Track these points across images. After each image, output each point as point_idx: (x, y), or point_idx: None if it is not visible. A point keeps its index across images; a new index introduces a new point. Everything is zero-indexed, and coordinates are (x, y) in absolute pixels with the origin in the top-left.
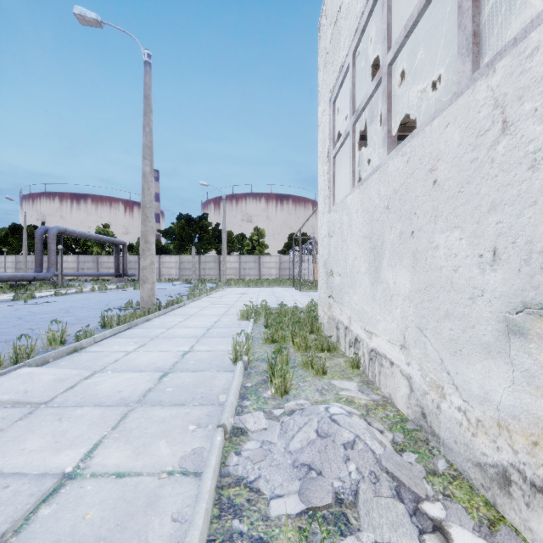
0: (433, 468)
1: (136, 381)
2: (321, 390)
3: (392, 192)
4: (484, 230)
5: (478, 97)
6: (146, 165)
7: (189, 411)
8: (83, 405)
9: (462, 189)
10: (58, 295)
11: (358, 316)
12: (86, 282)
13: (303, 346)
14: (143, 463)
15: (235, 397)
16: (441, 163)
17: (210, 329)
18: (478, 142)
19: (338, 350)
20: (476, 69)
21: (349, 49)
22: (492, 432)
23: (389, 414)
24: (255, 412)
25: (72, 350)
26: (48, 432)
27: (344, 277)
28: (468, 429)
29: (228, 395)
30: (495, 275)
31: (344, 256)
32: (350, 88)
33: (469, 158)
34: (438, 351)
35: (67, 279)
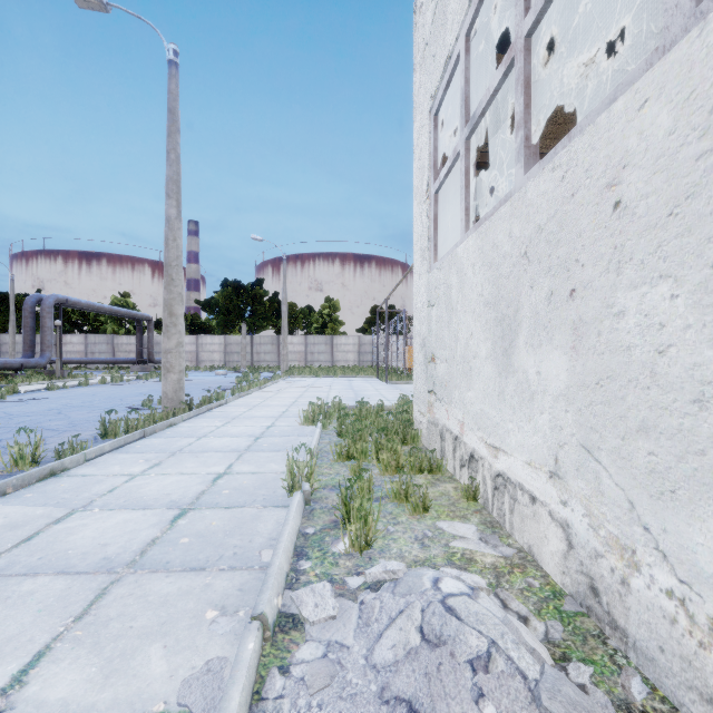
0: (624, 697)
1: (134, 526)
2: (422, 539)
3: (534, 230)
4: None
5: None
6: (171, 207)
7: (211, 582)
8: (38, 573)
9: (677, 209)
10: (52, 389)
11: (475, 421)
12: (97, 370)
13: (392, 465)
14: (114, 696)
15: (286, 556)
16: (631, 170)
17: (260, 438)
18: None
19: (443, 471)
20: None
21: (460, 29)
22: None
23: (532, 583)
24: (318, 585)
25: (47, 474)
26: None
27: (453, 363)
28: (691, 633)
29: (275, 554)
30: None
31: (452, 333)
32: (462, 86)
33: (693, 152)
34: (623, 489)
35: (71, 367)
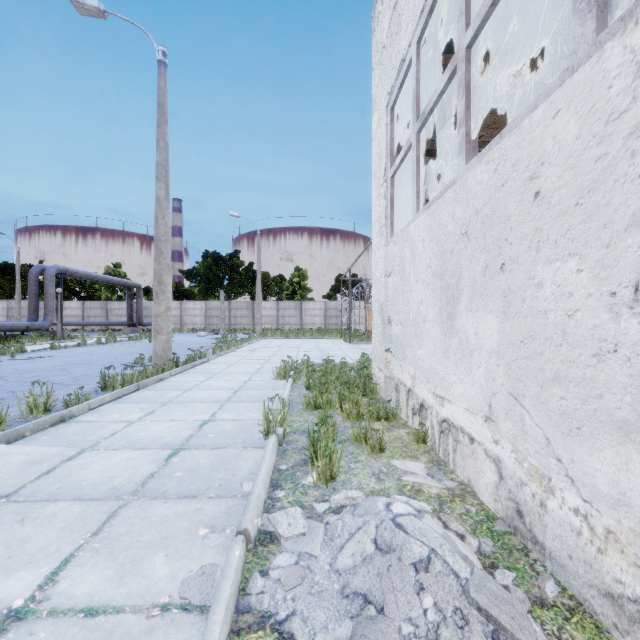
0: (539, 595)
1: (135, 462)
2: (378, 474)
3: (472, 213)
4: (619, 256)
5: (609, 65)
6: (160, 189)
7: (201, 507)
8: (58, 499)
9: (582, 200)
10: (55, 349)
11: (425, 375)
12: (92, 332)
13: (354, 414)
14: (128, 591)
15: (264, 486)
16: (547, 167)
17: (238, 391)
18: (608, 131)
19: (398, 419)
20: (602, 29)
21: (412, 37)
22: (633, 551)
23: (470, 509)
24: (291, 509)
25: (58, 420)
26: (2, 541)
27: (406, 325)
28: (592, 542)
29: (255, 485)
30: (639, 321)
31: (405, 300)
32: (414, 86)
33: (593, 155)
34: (542, 428)
35: (69, 329)
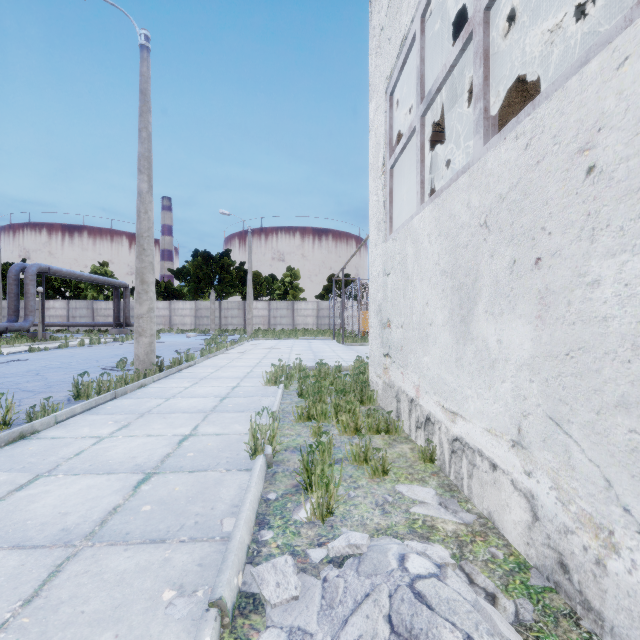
0: None
1: (97, 492)
2: (382, 505)
3: (494, 199)
4: None
5: None
6: (142, 181)
7: (170, 556)
8: None
9: None
10: (33, 351)
11: (431, 386)
12: (77, 333)
13: (351, 426)
14: None
15: (247, 527)
16: (607, 133)
17: (225, 399)
18: None
19: (399, 432)
20: None
21: (415, 11)
22: None
23: (496, 554)
24: (280, 560)
25: (16, 437)
26: None
27: (409, 329)
28: None
29: (236, 526)
30: None
31: (407, 301)
32: (418, 65)
33: None
34: (599, 465)
35: (53, 330)
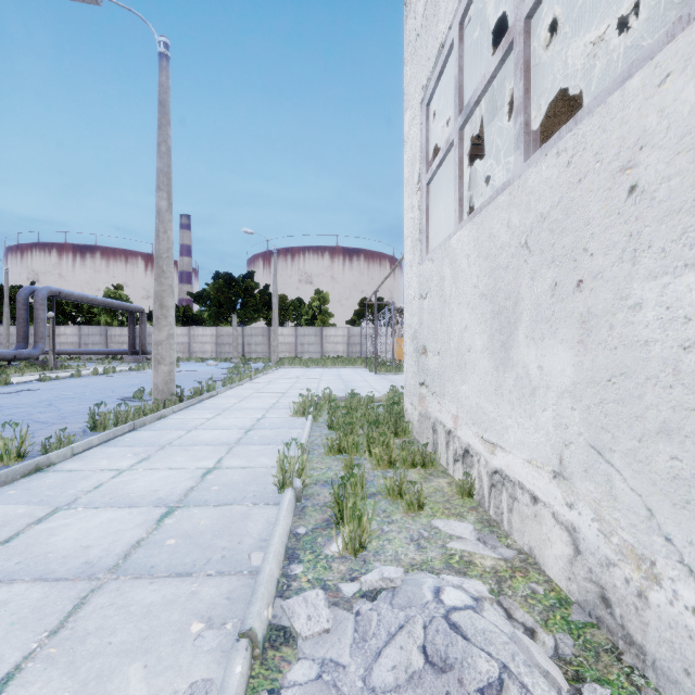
0: None
1: (119, 525)
2: (417, 540)
3: (535, 219)
4: None
5: None
6: (161, 199)
7: (197, 590)
8: (14, 580)
9: None
10: (44, 380)
11: (470, 416)
12: (90, 361)
13: (385, 460)
14: None
15: (277, 561)
16: (649, 151)
17: (250, 431)
18: None
19: (436, 465)
20: None
21: (453, 17)
22: None
23: (536, 589)
24: (311, 594)
25: (32, 469)
26: None
27: (446, 356)
28: None
29: (265, 559)
30: None
31: (445, 326)
32: (456, 75)
33: None
34: (640, 494)
35: (64, 358)
